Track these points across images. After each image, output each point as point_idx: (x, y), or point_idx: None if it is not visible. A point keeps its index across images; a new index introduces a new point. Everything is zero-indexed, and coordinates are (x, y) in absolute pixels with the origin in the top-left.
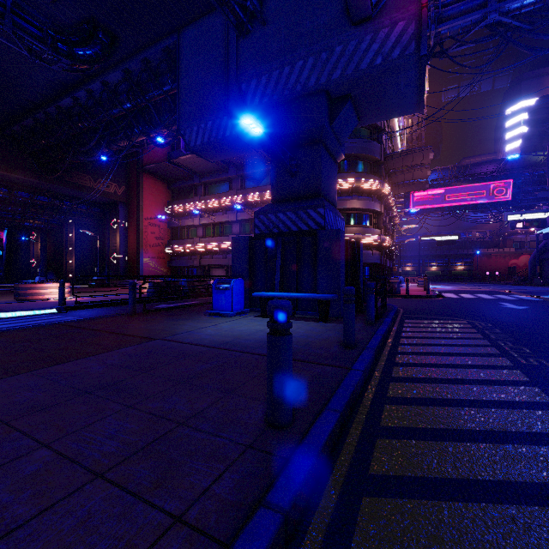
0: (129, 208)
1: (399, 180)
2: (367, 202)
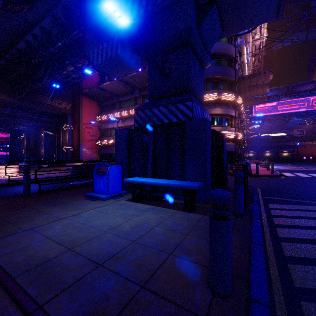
0: (74, 117)
1: (247, 96)
2: (226, 109)
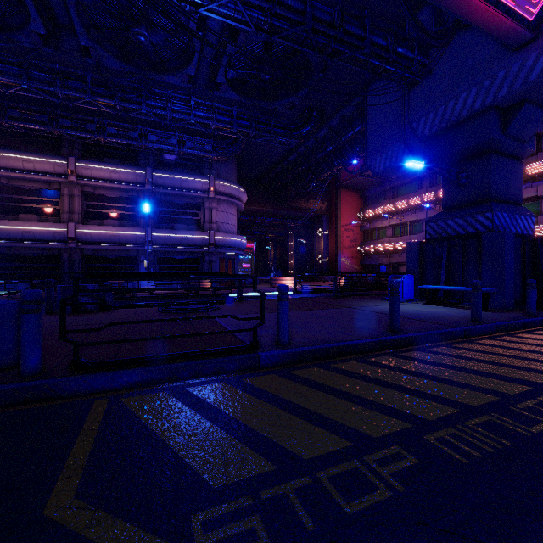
0: (330, 218)
1: None
2: None
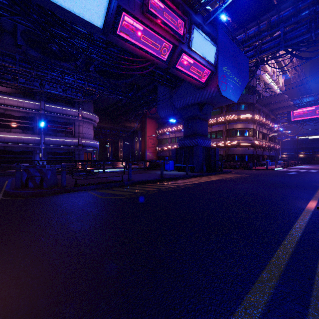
0: (142, 132)
1: (274, 107)
2: (244, 124)
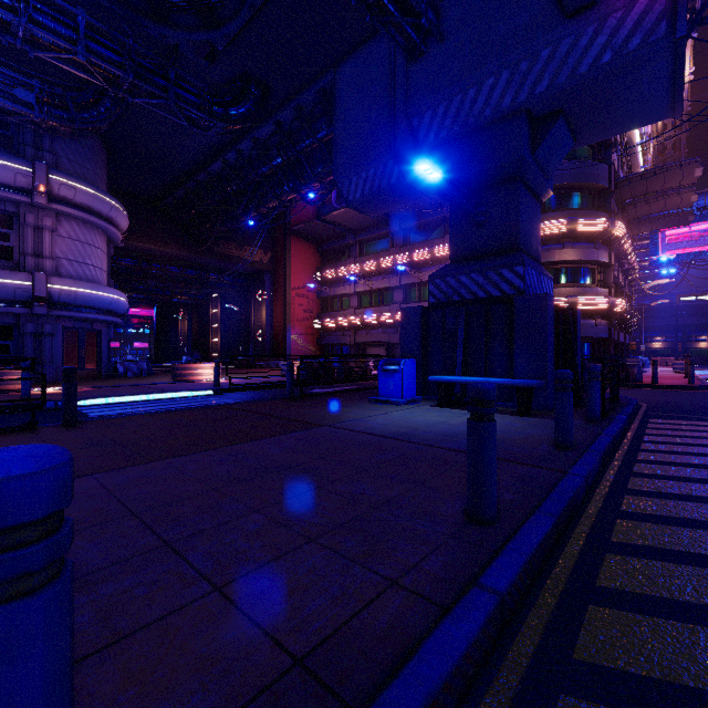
0: (276, 277)
1: (640, 214)
2: (587, 250)
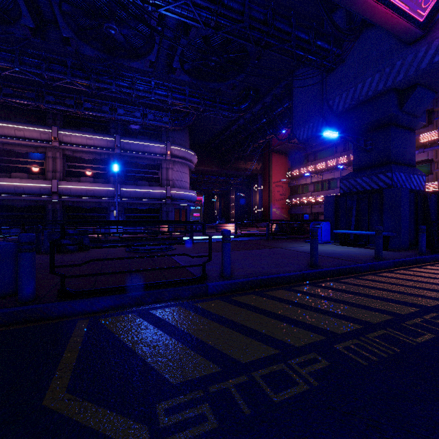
0: (264, 176)
1: None
2: None
